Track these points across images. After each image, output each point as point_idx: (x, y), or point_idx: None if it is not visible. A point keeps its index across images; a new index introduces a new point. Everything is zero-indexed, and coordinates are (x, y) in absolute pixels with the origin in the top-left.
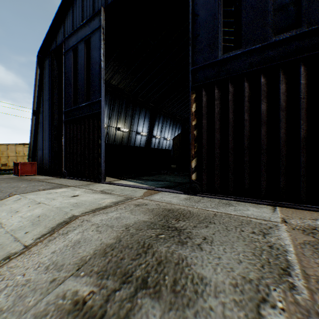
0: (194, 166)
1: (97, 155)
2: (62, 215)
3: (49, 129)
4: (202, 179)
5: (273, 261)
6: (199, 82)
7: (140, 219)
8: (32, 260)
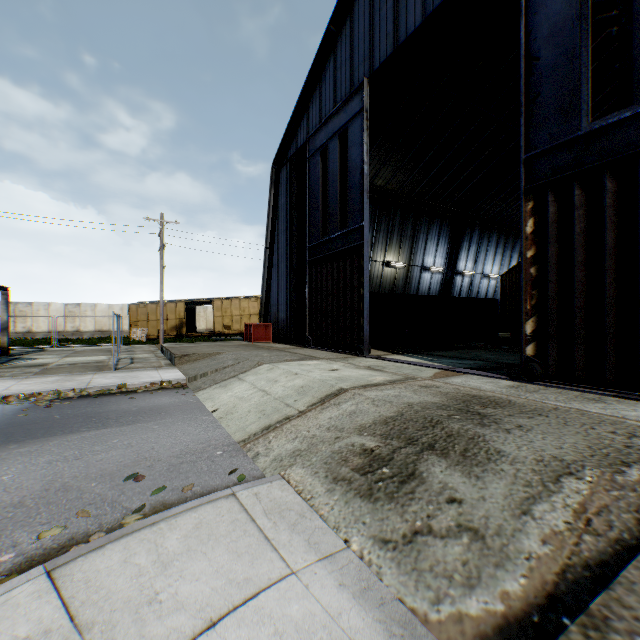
0: (530, 332)
1: (357, 312)
2: (327, 387)
3: (286, 274)
4: (545, 355)
5: (614, 456)
6: (539, 179)
7: (427, 400)
8: (311, 422)
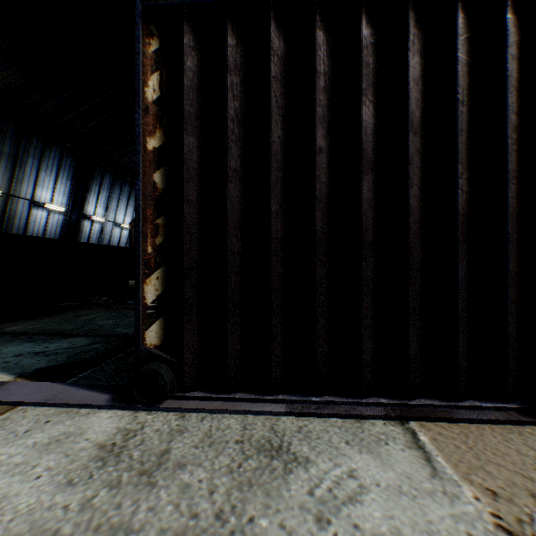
0: (155, 299)
1: None
2: None
3: None
4: (181, 345)
5: None
6: None
7: None
8: None
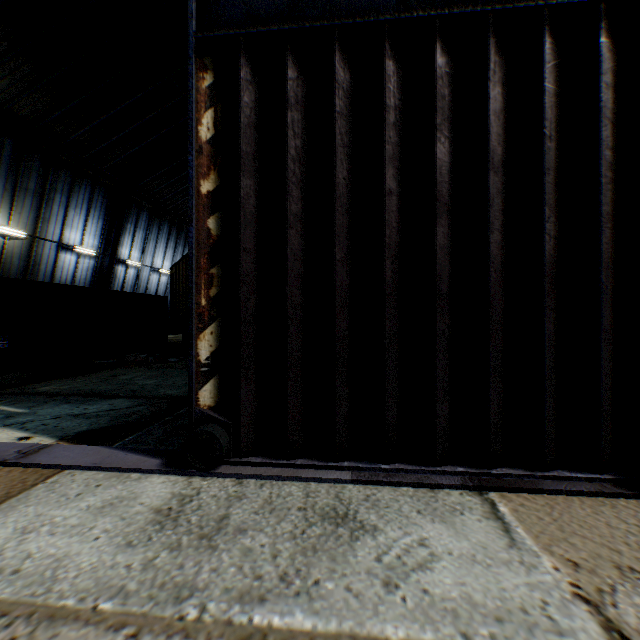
0: (209, 356)
1: None
2: None
3: None
4: (238, 406)
5: None
6: (226, 29)
7: None
8: None
